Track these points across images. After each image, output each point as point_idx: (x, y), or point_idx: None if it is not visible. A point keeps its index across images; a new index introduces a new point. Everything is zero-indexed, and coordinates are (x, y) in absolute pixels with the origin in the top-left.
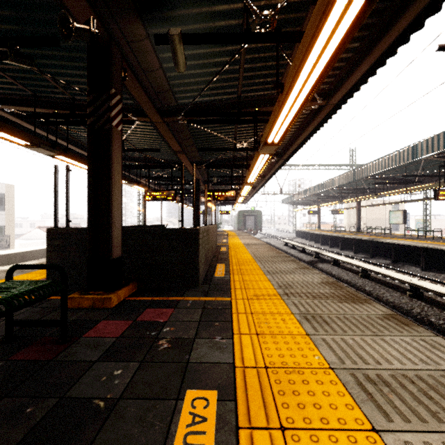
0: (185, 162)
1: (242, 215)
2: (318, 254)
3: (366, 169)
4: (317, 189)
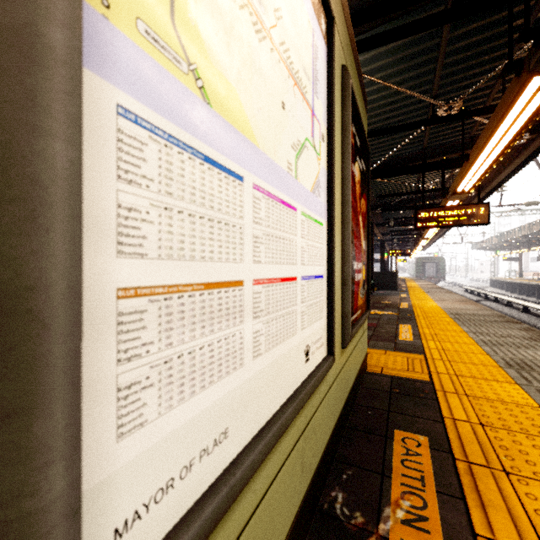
0: (379, 235)
1: (420, 262)
2: (485, 295)
3: (537, 224)
4: (502, 237)
